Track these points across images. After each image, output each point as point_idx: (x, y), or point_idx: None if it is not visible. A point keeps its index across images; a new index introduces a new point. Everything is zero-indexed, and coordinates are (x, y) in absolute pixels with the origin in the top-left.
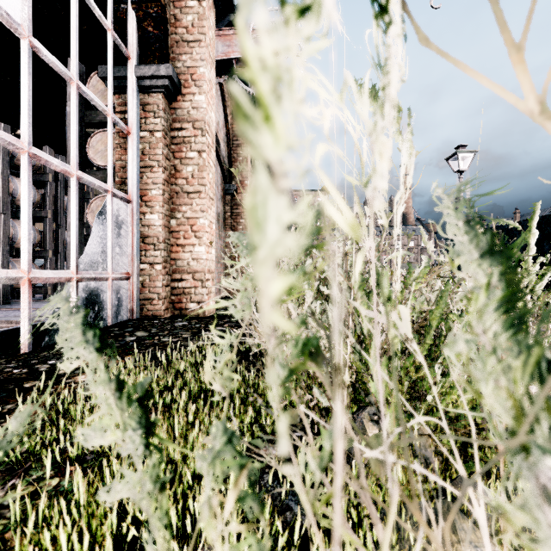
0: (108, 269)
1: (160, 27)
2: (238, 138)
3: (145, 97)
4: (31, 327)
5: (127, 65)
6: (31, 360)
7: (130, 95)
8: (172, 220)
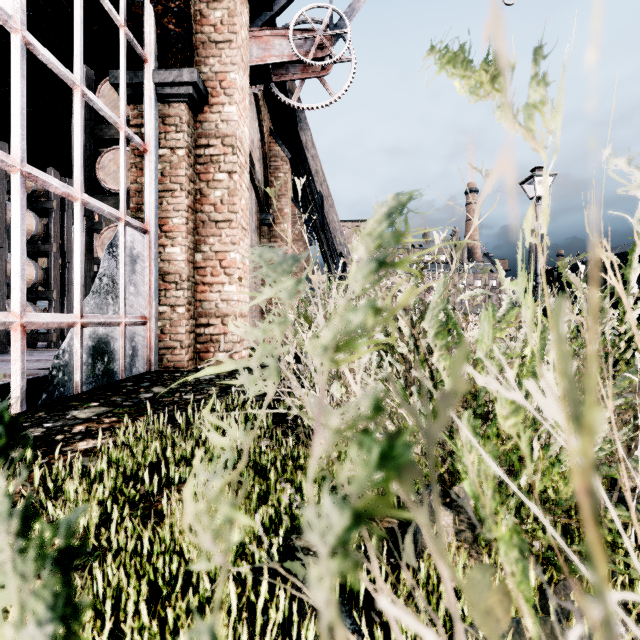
0: (121, 313)
1: (183, 25)
2: (277, 158)
3: (166, 108)
4: (25, 382)
5: (144, 69)
6: (23, 422)
7: (147, 105)
8: (197, 254)
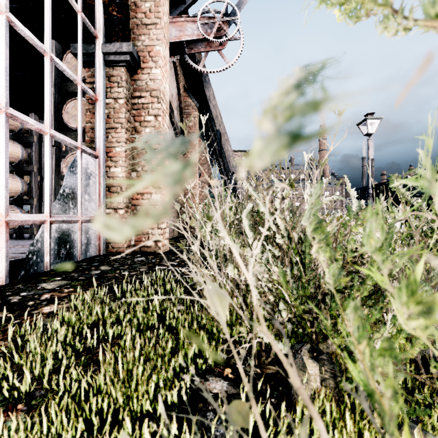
0: (78, 213)
1: (123, 12)
2: (189, 107)
3: (110, 70)
4: (8, 263)
5: (95, 43)
6: (6, 292)
7: (97, 68)
8: (133, 173)
